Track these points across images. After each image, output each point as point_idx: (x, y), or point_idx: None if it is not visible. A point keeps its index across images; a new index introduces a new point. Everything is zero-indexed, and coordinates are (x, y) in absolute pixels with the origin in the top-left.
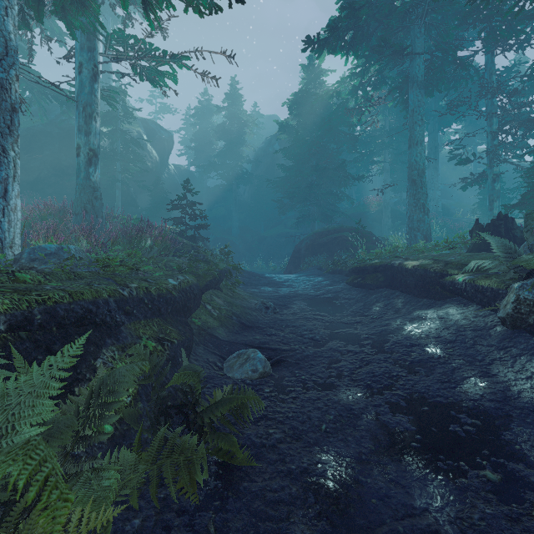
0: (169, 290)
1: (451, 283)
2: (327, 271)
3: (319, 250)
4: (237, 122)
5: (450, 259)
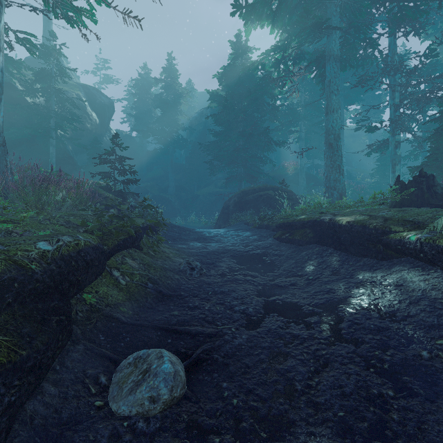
0: (21, 263)
1: (400, 241)
2: (254, 226)
3: (246, 207)
4: (173, 93)
5: (381, 214)
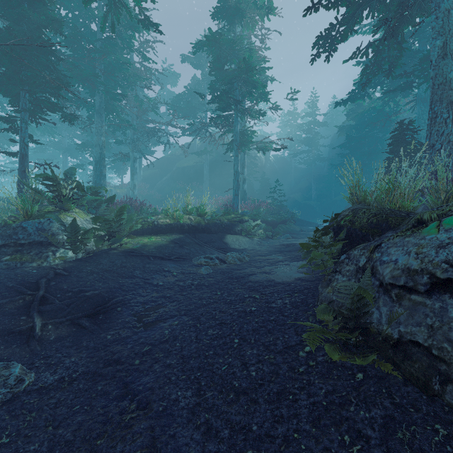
0: (268, 220)
1: None
2: None
3: None
4: (315, 121)
5: None
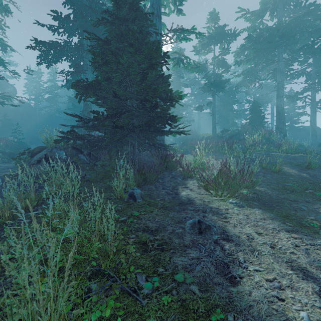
0: (6, 152)
1: None
2: None
3: None
4: (56, 85)
5: None
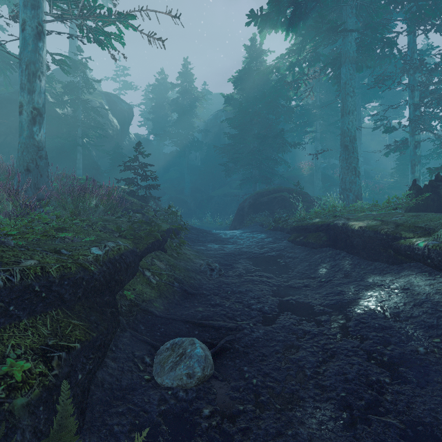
0: (85, 265)
1: (409, 247)
2: (269, 228)
3: (261, 208)
4: (189, 97)
5: (395, 219)
